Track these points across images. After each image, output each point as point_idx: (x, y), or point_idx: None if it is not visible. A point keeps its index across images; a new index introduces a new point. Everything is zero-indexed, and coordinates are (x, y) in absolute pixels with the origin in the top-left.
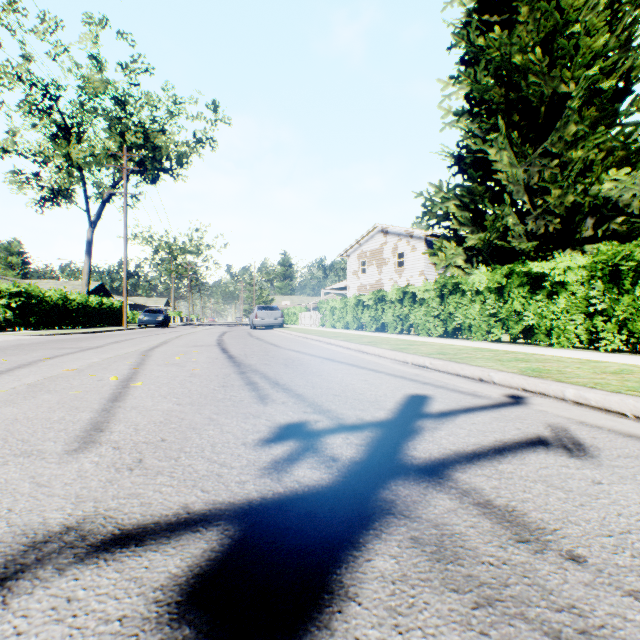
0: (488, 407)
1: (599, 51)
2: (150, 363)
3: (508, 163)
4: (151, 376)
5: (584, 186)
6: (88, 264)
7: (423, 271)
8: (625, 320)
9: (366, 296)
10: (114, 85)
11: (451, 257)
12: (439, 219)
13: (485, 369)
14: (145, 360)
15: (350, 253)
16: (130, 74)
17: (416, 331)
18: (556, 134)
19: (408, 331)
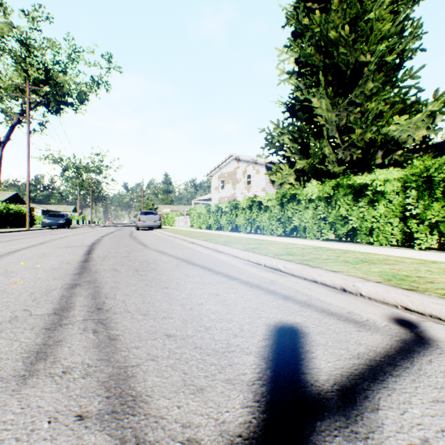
0: (397, 358)
1: (385, 34)
2: None
3: (326, 108)
4: None
5: (377, 127)
6: None
7: (264, 188)
8: (437, 223)
9: (224, 204)
10: (19, 29)
11: (285, 176)
12: (277, 149)
13: (347, 277)
14: None
15: (213, 174)
16: (32, 20)
17: (262, 231)
18: (359, 89)
19: (255, 231)
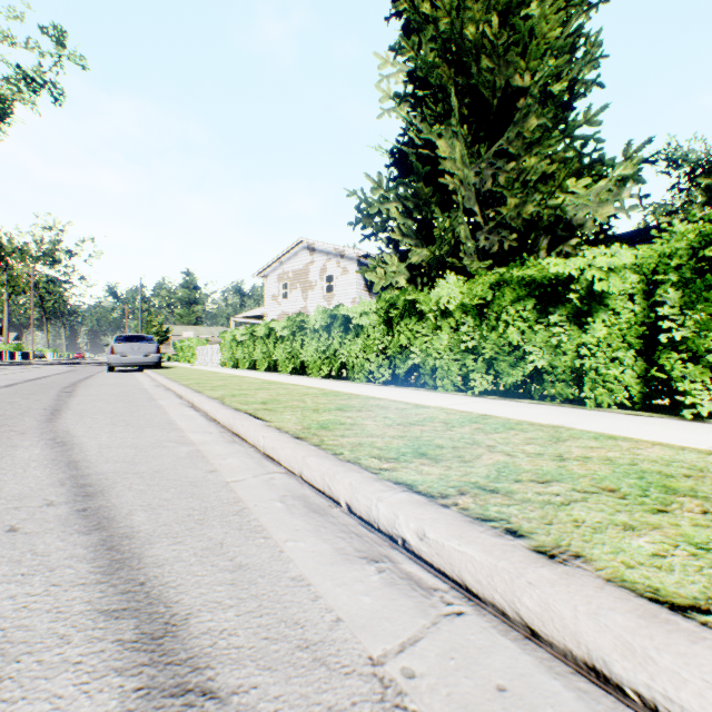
0: None
1: (552, 46)
2: None
3: (461, 159)
4: None
5: (543, 196)
6: None
7: (356, 298)
8: None
9: (280, 322)
10: None
11: (393, 275)
12: (377, 228)
13: None
14: None
15: (269, 273)
16: None
17: (350, 374)
18: (514, 129)
19: (339, 374)
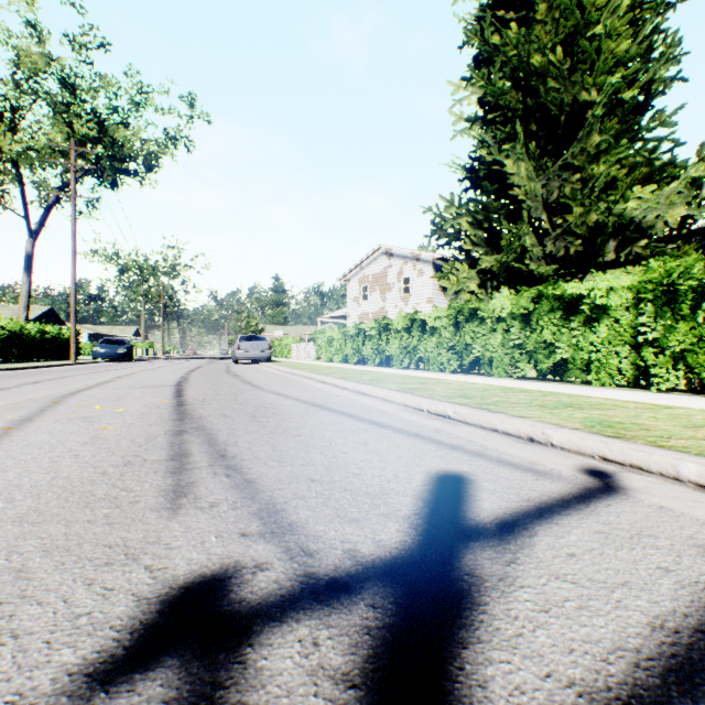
0: (572, 502)
1: (621, 57)
2: (46, 417)
3: (526, 176)
4: (17, 444)
5: (608, 204)
6: (27, 283)
7: (431, 298)
8: (683, 352)
9: (368, 324)
10: (59, 62)
11: (464, 281)
12: (450, 238)
13: (536, 423)
14: (44, 411)
15: (350, 277)
16: (79, 49)
17: (426, 365)
18: (578, 145)
19: (417, 365)
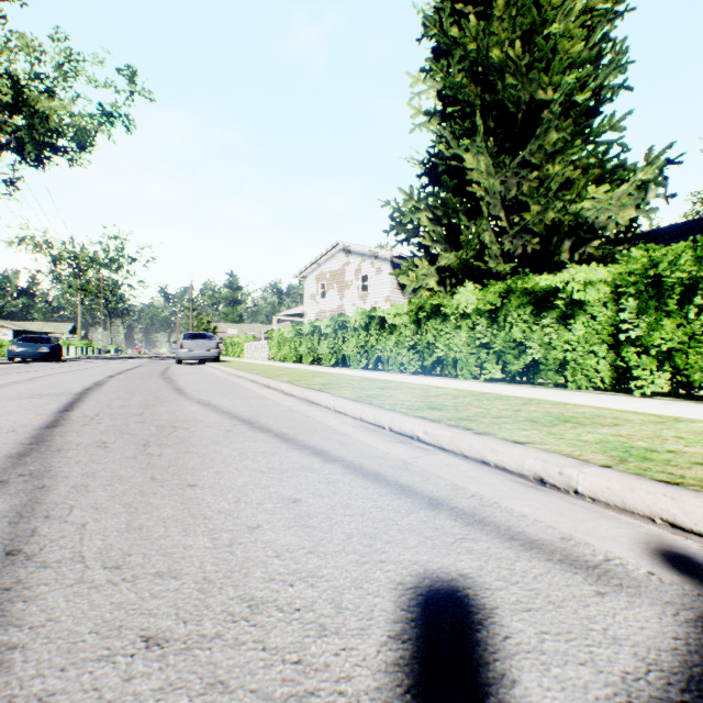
0: None
1: (575, 59)
2: None
3: (486, 171)
4: None
5: (564, 203)
6: None
7: (389, 297)
8: (671, 353)
9: (324, 322)
10: None
11: (423, 278)
12: (409, 234)
13: (545, 455)
14: None
15: (308, 274)
16: None
17: (385, 366)
18: (536, 142)
19: (375, 366)
